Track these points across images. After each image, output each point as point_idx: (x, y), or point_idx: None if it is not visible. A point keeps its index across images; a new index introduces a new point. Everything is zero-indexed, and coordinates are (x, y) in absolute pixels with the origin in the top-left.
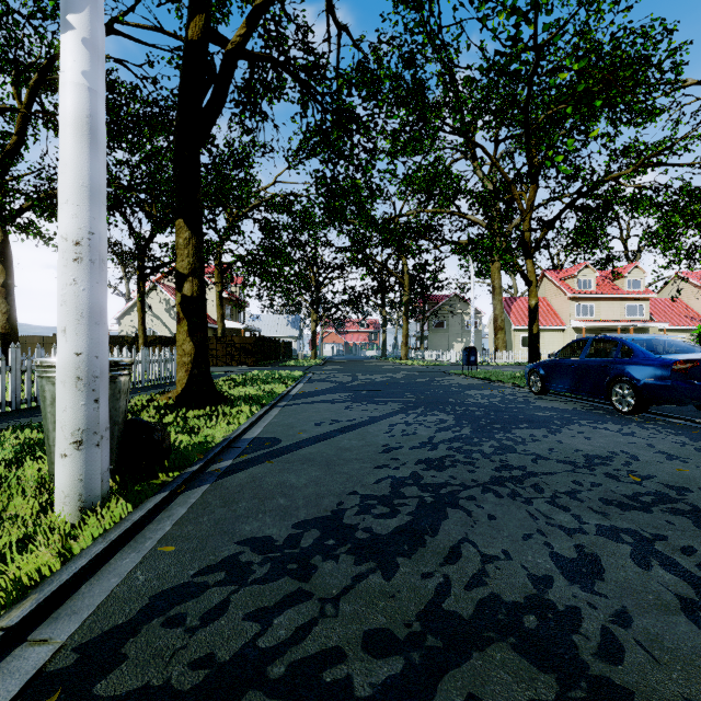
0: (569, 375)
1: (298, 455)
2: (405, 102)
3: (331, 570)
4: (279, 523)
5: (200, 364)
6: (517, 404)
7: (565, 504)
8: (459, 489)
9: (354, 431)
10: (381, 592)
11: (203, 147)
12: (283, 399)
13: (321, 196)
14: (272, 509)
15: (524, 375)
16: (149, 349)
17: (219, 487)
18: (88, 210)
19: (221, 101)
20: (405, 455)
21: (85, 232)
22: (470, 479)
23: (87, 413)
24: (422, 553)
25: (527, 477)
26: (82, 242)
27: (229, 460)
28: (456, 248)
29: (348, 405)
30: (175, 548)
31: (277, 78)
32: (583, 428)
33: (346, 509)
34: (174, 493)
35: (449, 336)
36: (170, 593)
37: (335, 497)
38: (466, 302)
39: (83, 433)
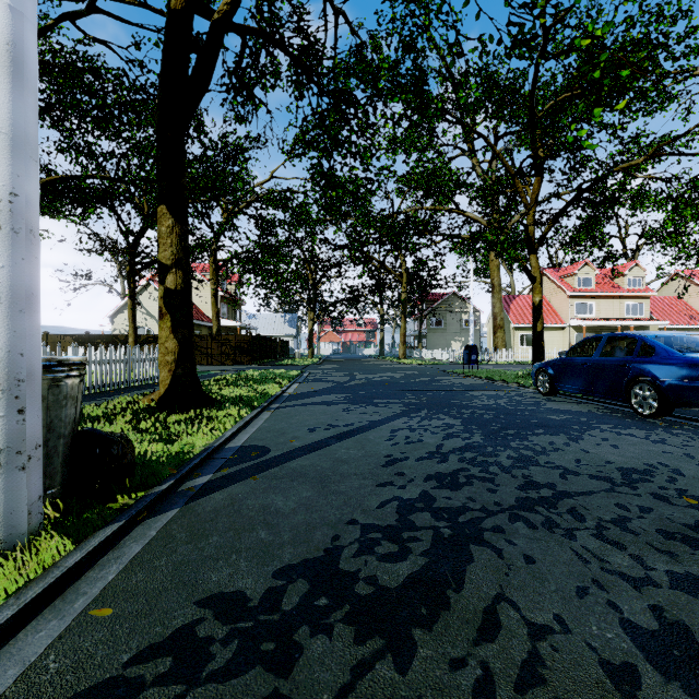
0: (581, 374)
1: (288, 468)
2: (406, 88)
3: (321, 653)
4: (257, 569)
5: (185, 363)
6: (527, 406)
7: (617, 538)
8: (481, 515)
9: (352, 437)
10: (394, 697)
11: (194, 137)
12: (276, 400)
13: (317, 185)
14: (249, 547)
15: (527, 374)
16: (142, 348)
17: (189, 514)
18: (8, 165)
19: (207, 76)
20: (412, 468)
21: (5, 193)
22: (492, 501)
23: (6, 427)
24: (446, 621)
25: (559, 498)
26: (0, 205)
27: (207, 475)
28: (457, 242)
29: (346, 408)
30: (113, 611)
31: (271, 62)
32: (606, 434)
33: (343, 547)
34: (132, 522)
35: (447, 335)
36: (85, 698)
37: (330, 529)
38: (464, 301)
39: (1, 453)
